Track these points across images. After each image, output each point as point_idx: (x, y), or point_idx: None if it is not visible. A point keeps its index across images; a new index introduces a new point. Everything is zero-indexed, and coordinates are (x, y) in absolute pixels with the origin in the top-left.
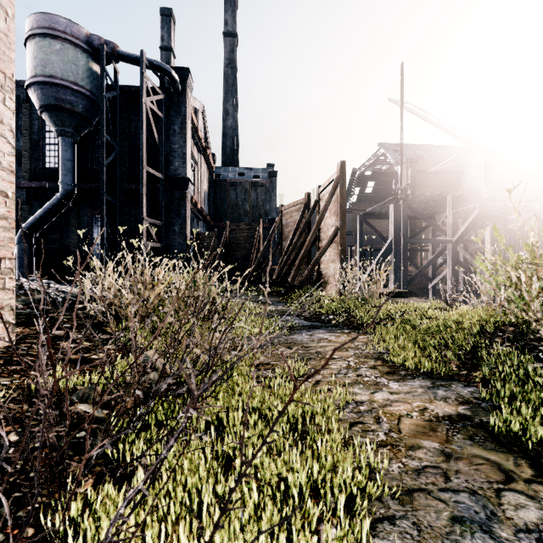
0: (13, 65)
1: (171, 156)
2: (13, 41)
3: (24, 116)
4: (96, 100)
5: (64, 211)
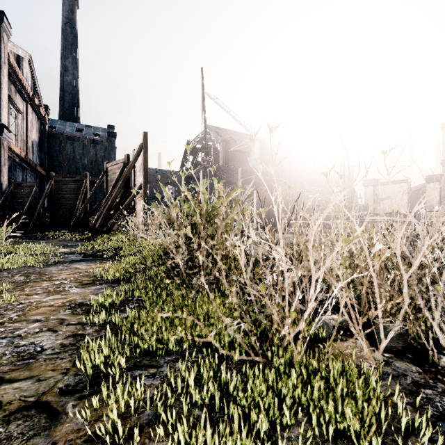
0: None
1: None
2: None
3: None
4: None
5: None
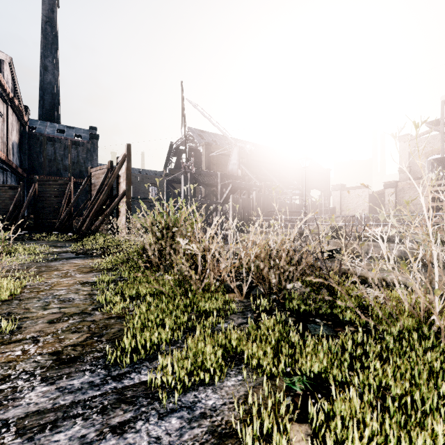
0: None
1: None
2: None
3: None
4: None
5: None
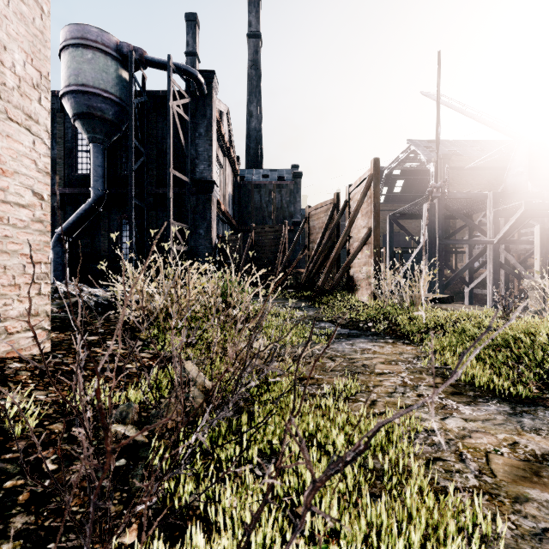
0: (48, 64)
1: (197, 159)
2: (49, 38)
3: (58, 125)
4: (125, 106)
5: (95, 216)
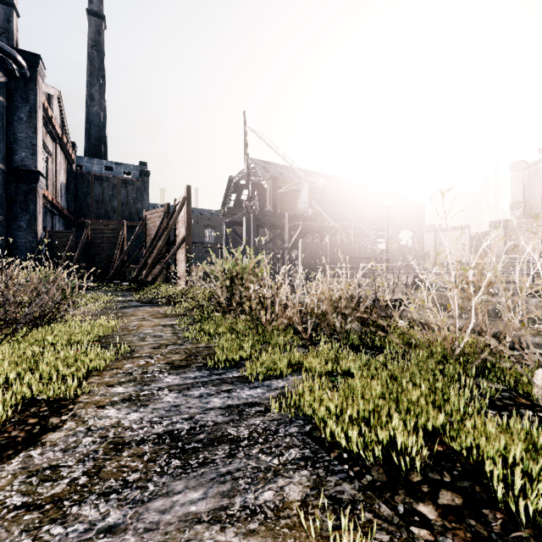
0: None
1: (16, 145)
2: None
3: None
4: None
5: None
